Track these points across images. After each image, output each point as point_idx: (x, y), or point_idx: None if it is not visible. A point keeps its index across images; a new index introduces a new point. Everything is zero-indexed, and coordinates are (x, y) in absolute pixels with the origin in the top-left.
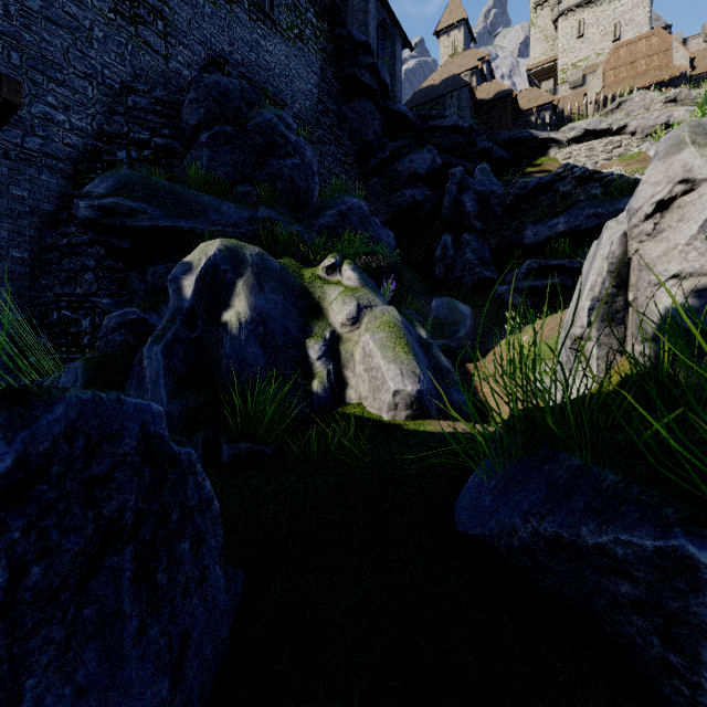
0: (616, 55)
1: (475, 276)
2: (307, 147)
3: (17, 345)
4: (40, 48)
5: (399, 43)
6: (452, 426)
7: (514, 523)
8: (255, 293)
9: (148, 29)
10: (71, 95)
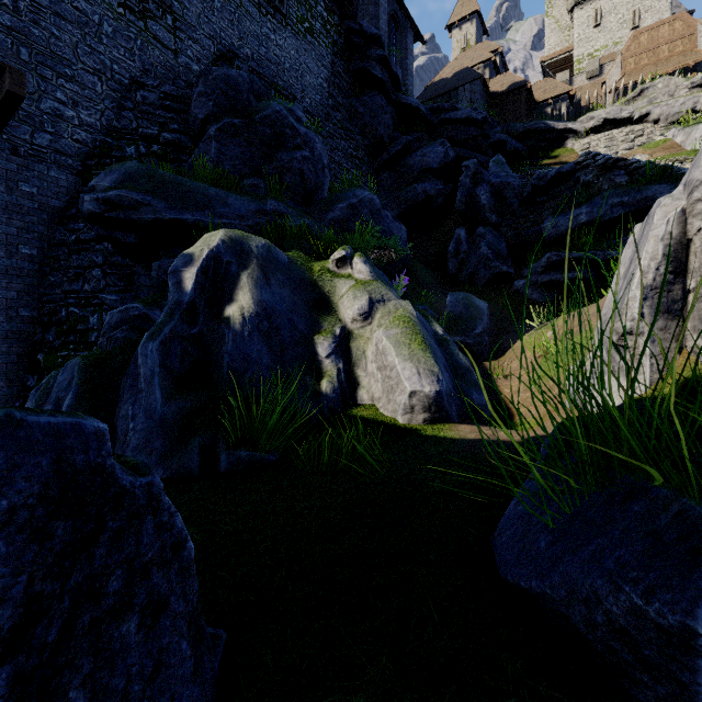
0: (637, 42)
1: (491, 271)
2: (317, 139)
3: (26, 342)
4: (49, 43)
5: (410, 36)
6: (476, 432)
7: (594, 586)
8: (260, 286)
9: (157, 23)
10: (80, 91)
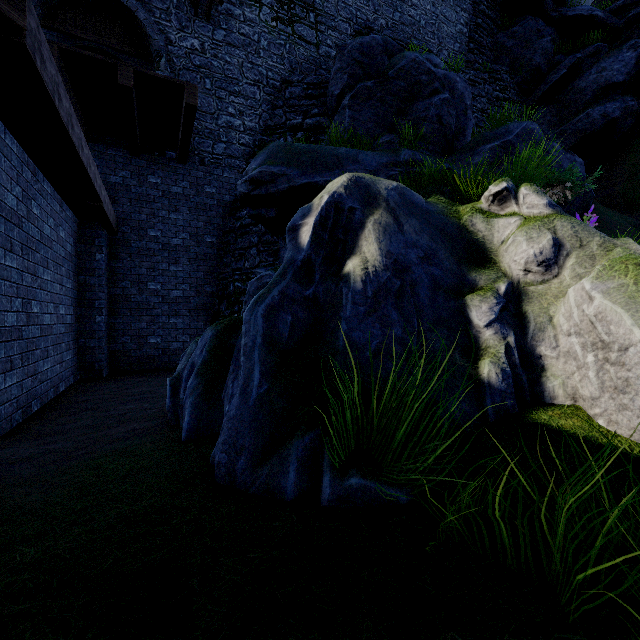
0: None
1: None
2: (458, 79)
3: (208, 312)
4: (224, 70)
5: None
6: None
7: None
8: (390, 234)
9: (302, 24)
10: (244, 102)
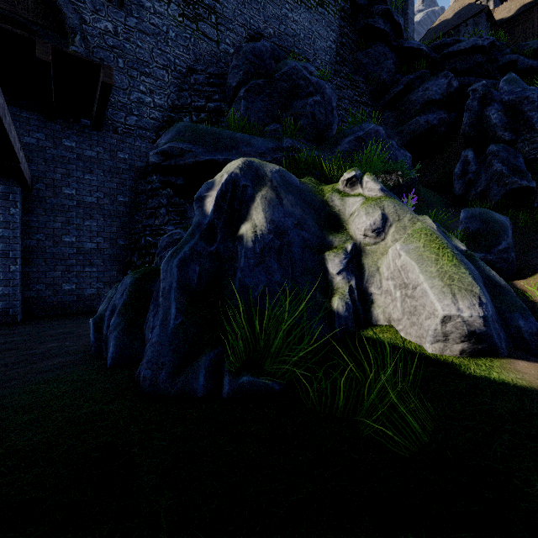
0: None
1: (506, 187)
2: (327, 86)
3: (121, 262)
4: (135, 52)
5: None
6: None
7: None
8: (273, 206)
9: (205, 23)
10: (154, 82)
